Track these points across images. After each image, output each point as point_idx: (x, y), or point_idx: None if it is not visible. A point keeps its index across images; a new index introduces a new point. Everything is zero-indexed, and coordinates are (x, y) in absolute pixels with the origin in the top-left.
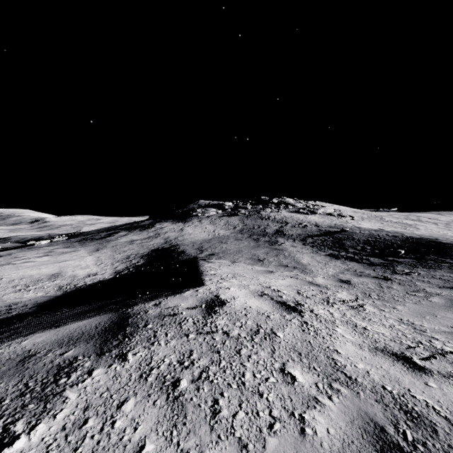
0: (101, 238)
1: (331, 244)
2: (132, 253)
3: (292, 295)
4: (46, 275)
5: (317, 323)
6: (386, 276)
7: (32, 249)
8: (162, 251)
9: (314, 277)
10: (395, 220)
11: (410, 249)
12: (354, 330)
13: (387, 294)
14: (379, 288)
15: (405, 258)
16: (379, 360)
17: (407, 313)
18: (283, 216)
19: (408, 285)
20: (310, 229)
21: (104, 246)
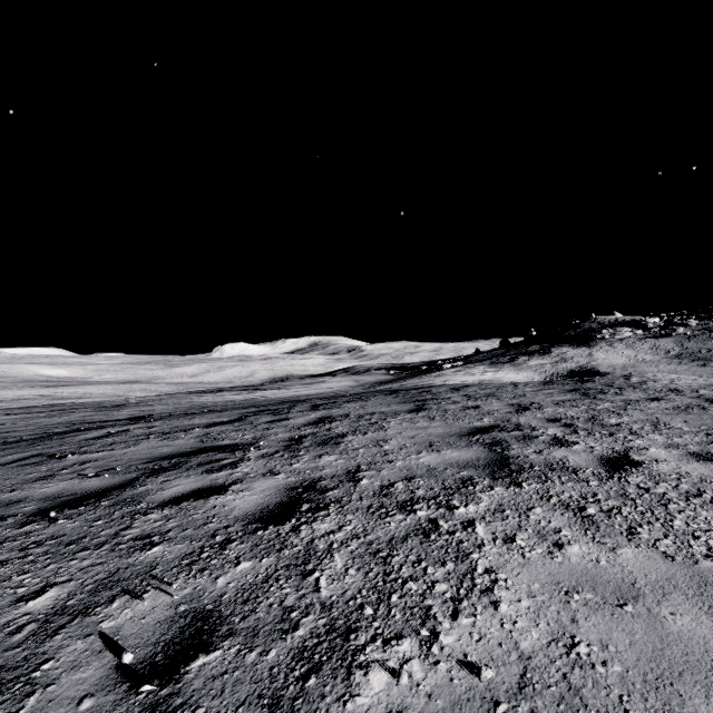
0: (509, 362)
1: None
2: (553, 373)
3: None
4: (508, 381)
5: None
6: None
7: (469, 368)
8: (581, 373)
9: None
10: None
11: None
12: None
13: None
14: None
15: None
16: None
17: None
18: None
19: None
20: None
21: (521, 368)
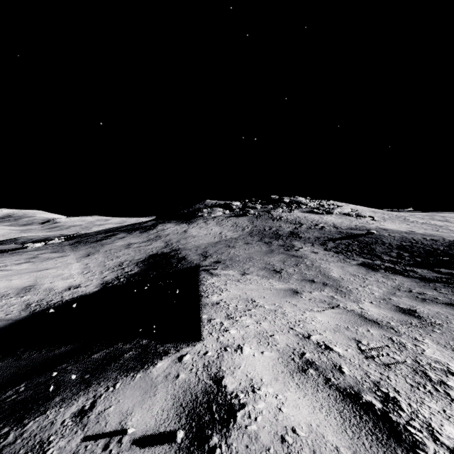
0: (96, 241)
1: (358, 249)
2: (126, 259)
3: (356, 361)
4: (15, 289)
5: None
6: None
7: (14, 254)
8: (161, 257)
9: (359, 303)
10: (421, 221)
11: None
12: None
13: None
14: None
15: None
16: None
17: None
18: (296, 217)
19: None
20: (329, 231)
21: (96, 251)
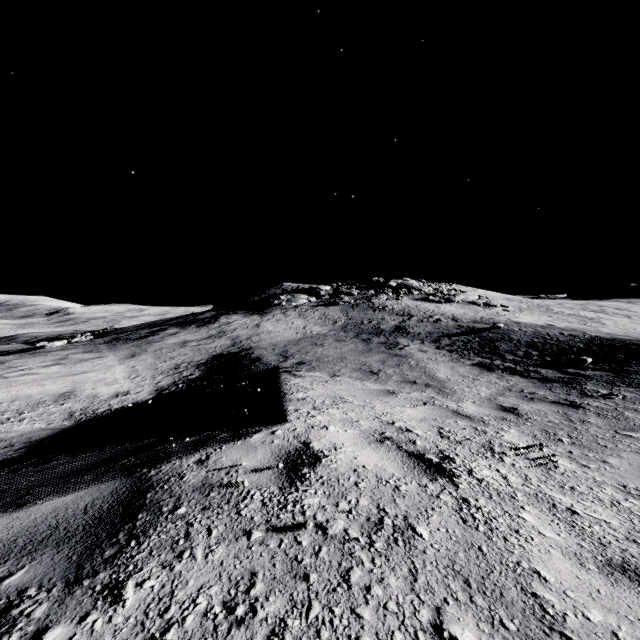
0: (140, 339)
1: (478, 348)
2: (184, 361)
3: (432, 439)
4: (51, 395)
5: (485, 500)
6: (573, 400)
7: (36, 355)
8: (228, 358)
9: (460, 402)
10: (568, 311)
11: (599, 356)
12: (554, 515)
13: (584, 433)
14: (568, 422)
15: (595, 370)
16: (627, 599)
17: (630, 472)
18: (405, 306)
19: (614, 417)
20: (445, 325)
21: (143, 350)
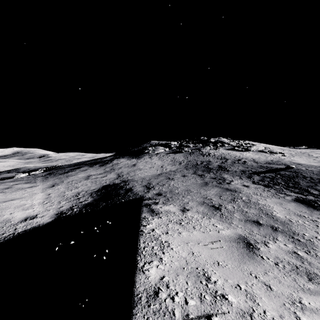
0: (63, 173)
1: (283, 183)
2: (83, 190)
3: None
4: None
5: None
6: None
7: None
8: (112, 187)
9: None
10: None
11: None
12: None
13: None
14: None
15: None
16: None
17: None
18: (221, 153)
19: None
20: (251, 165)
21: (61, 182)
